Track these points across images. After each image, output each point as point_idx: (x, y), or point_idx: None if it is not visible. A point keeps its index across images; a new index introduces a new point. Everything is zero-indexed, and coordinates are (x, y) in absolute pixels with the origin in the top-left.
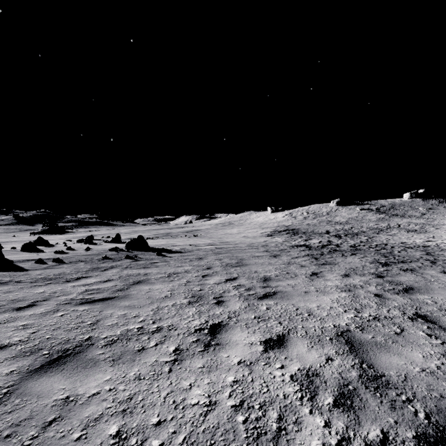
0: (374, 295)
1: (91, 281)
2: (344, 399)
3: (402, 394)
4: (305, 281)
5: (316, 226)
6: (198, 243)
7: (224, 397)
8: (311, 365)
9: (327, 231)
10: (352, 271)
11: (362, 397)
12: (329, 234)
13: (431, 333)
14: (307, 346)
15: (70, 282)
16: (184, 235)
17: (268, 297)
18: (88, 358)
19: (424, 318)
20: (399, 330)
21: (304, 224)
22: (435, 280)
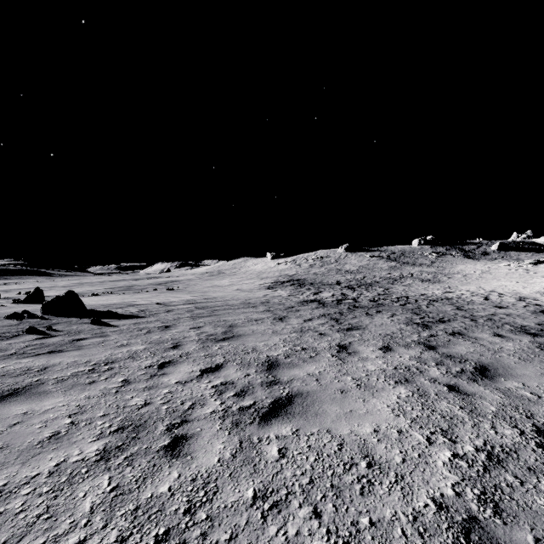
0: (448, 389)
1: None
2: None
3: None
4: (334, 364)
5: (324, 276)
6: (170, 301)
7: None
8: None
9: (338, 282)
10: (391, 340)
11: None
12: (341, 285)
13: None
14: None
15: None
16: (153, 288)
17: (279, 412)
18: None
19: None
20: None
21: (310, 273)
22: (499, 349)
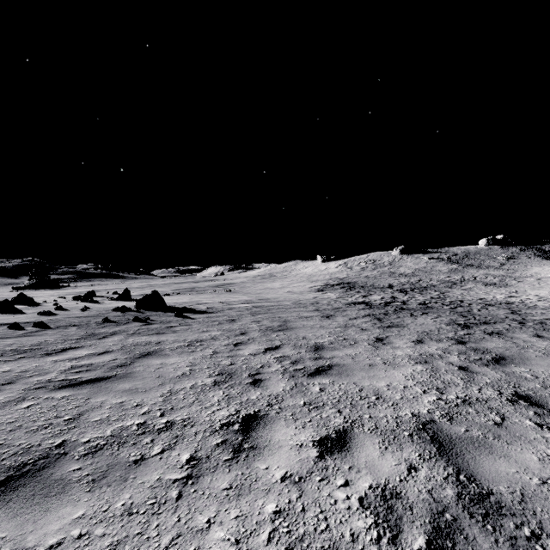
0: (458, 368)
1: (81, 354)
2: (442, 539)
3: (523, 526)
4: (368, 349)
5: (376, 279)
6: (230, 300)
7: (261, 543)
8: (388, 479)
9: (390, 285)
10: (426, 335)
11: (468, 533)
12: (393, 288)
13: (541, 422)
14: (379, 448)
15: (52, 355)
16: (213, 290)
17: (322, 373)
18: (55, 478)
19: (527, 400)
20: (499, 419)
21: (362, 277)
22: (529, 346)
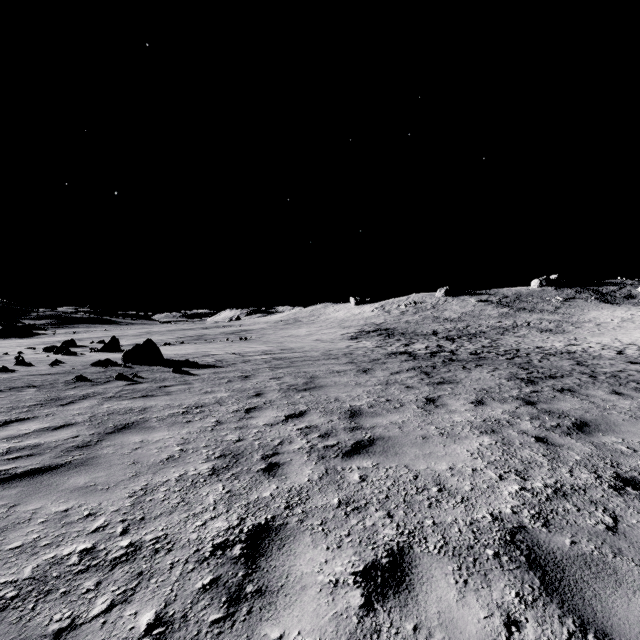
0: (535, 440)
1: (29, 429)
2: None
3: None
4: (418, 414)
5: (418, 325)
6: (245, 351)
7: None
8: None
9: (435, 332)
10: (486, 394)
11: None
12: (438, 336)
13: None
14: (455, 582)
15: None
16: (225, 338)
17: (361, 450)
18: None
19: (635, 487)
20: (610, 519)
21: (401, 322)
22: (611, 407)
